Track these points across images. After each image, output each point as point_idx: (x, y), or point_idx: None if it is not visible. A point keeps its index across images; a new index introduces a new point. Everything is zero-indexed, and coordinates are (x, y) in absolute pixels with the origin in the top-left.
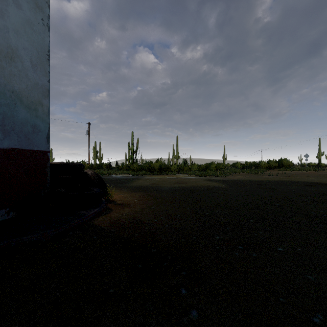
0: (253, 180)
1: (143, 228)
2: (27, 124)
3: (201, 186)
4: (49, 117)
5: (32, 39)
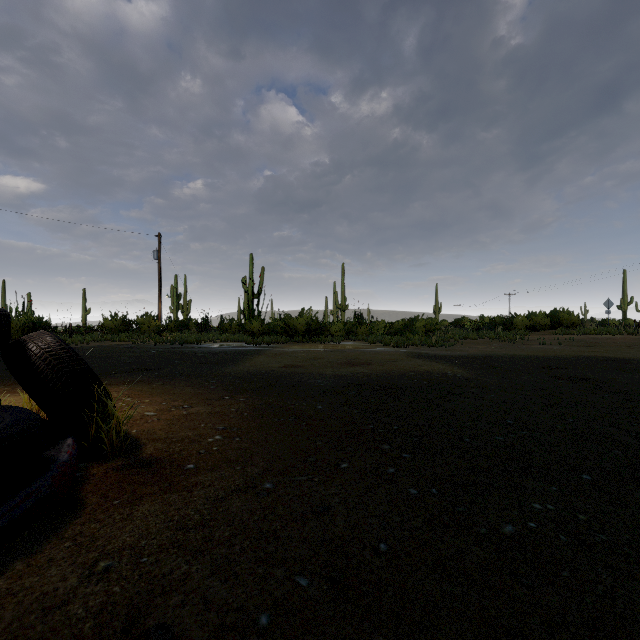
0: (518, 355)
1: None
2: None
3: (410, 373)
4: None
5: None
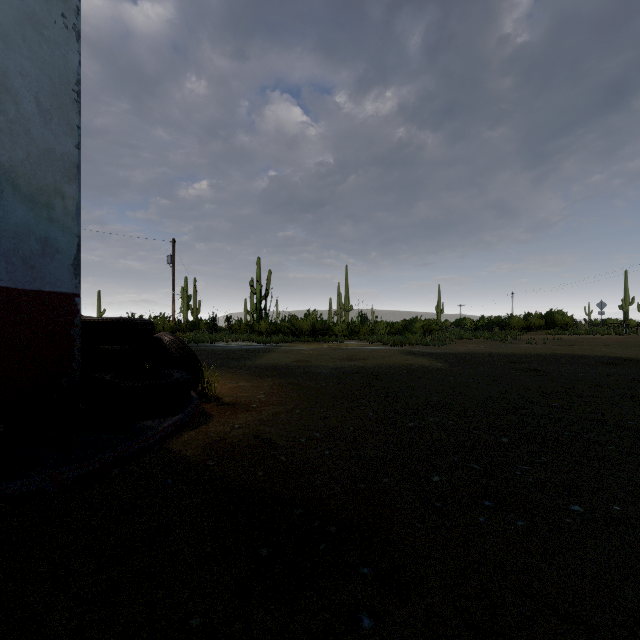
0: (497, 352)
1: (275, 459)
2: (29, 237)
3: (395, 365)
4: (78, 222)
5: (40, 55)
